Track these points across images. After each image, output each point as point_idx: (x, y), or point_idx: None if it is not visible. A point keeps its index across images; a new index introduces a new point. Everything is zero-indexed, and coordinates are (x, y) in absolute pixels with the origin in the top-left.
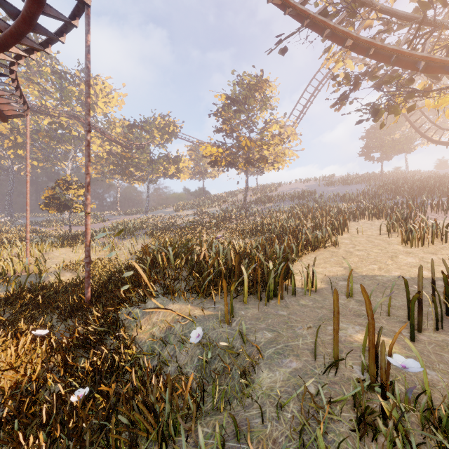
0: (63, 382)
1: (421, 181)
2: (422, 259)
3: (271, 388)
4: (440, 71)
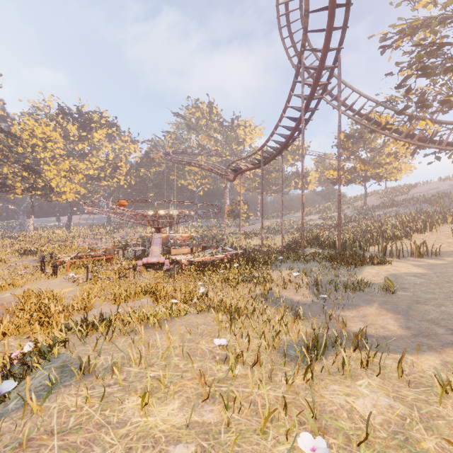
0: None
1: None
2: (450, 245)
3: None
4: None
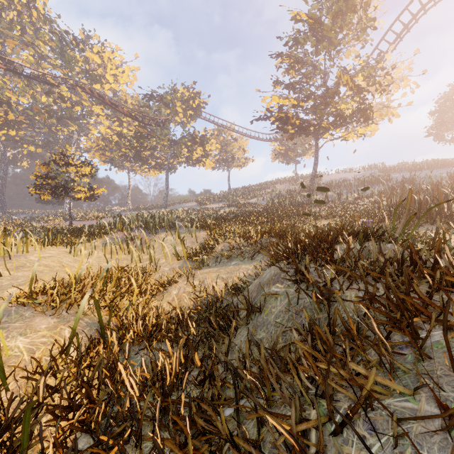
0: None
1: None
2: None
3: None
4: None
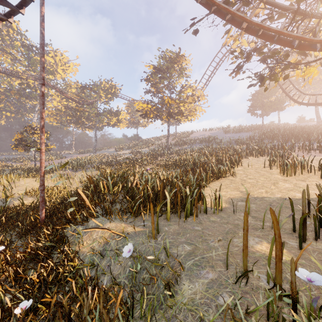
0: (11, 294)
1: (290, 130)
2: (296, 184)
3: (192, 300)
4: (308, 49)
